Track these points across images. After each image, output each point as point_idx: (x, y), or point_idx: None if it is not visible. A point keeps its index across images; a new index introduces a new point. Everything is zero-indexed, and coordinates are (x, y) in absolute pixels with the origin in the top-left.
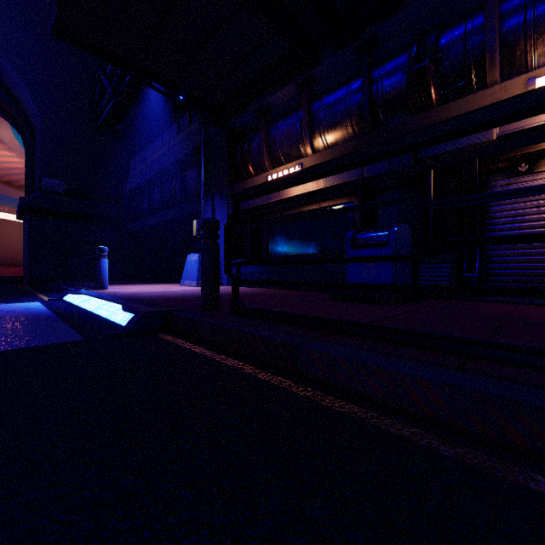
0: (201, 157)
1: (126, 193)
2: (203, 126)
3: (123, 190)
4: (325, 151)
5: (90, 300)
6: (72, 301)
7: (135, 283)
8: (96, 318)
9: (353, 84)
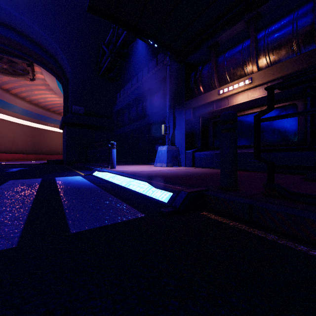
0: (167, 84)
1: (114, 112)
2: (168, 64)
3: (112, 110)
4: (275, 65)
5: (115, 176)
6: (101, 177)
7: (124, 164)
8: (129, 191)
9: (300, 11)
